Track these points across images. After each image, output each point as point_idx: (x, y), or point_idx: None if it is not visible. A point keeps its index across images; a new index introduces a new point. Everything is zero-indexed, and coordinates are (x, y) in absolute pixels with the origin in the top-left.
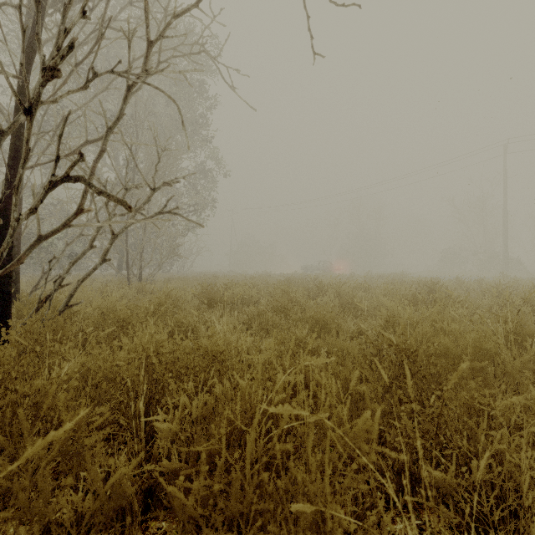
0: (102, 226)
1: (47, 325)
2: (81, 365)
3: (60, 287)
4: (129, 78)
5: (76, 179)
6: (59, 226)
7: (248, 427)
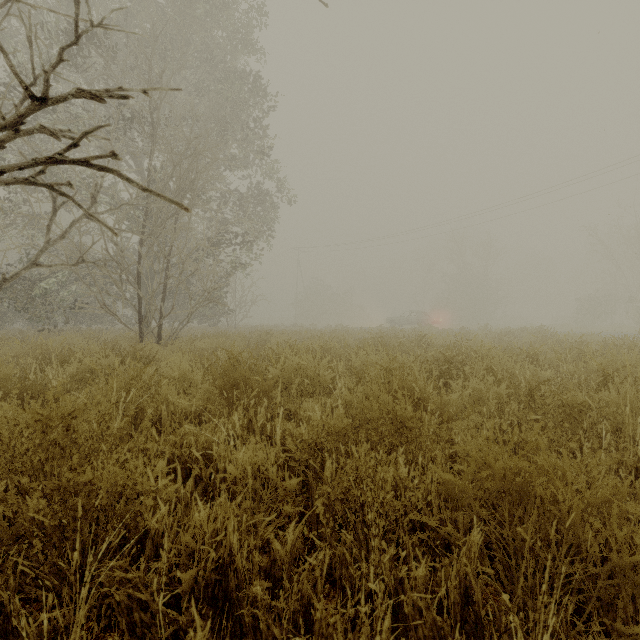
0: None
1: None
2: None
3: None
4: None
5: None
6: None
7: None
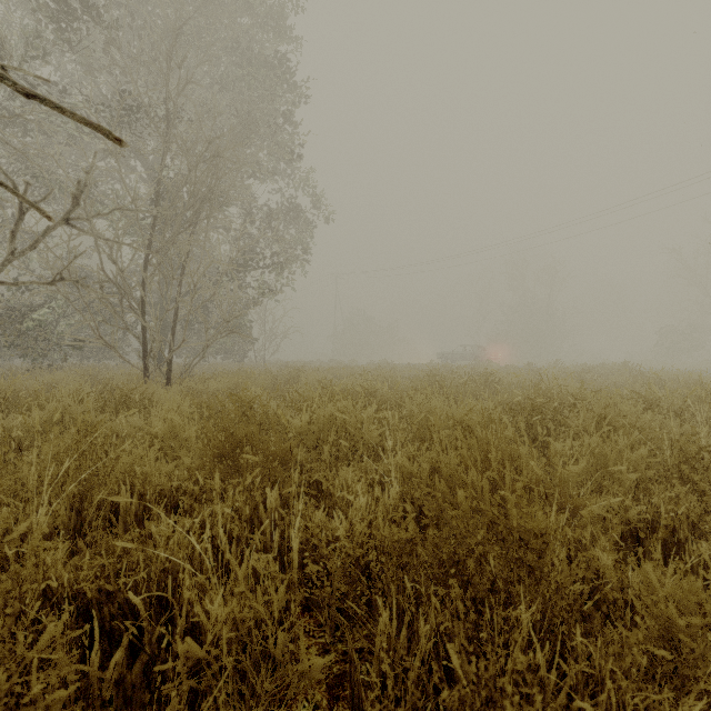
0: None
1: None
2: None
3: None
4: None
5: None
6: None
7: None
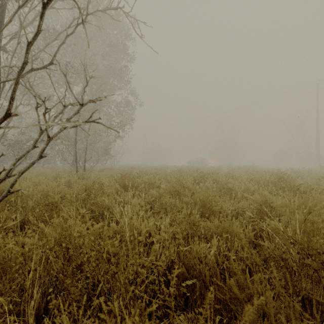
0: (43, 132)
1: None
2: None
3: (7, 177)
4: None
5: None
6: None
7: None
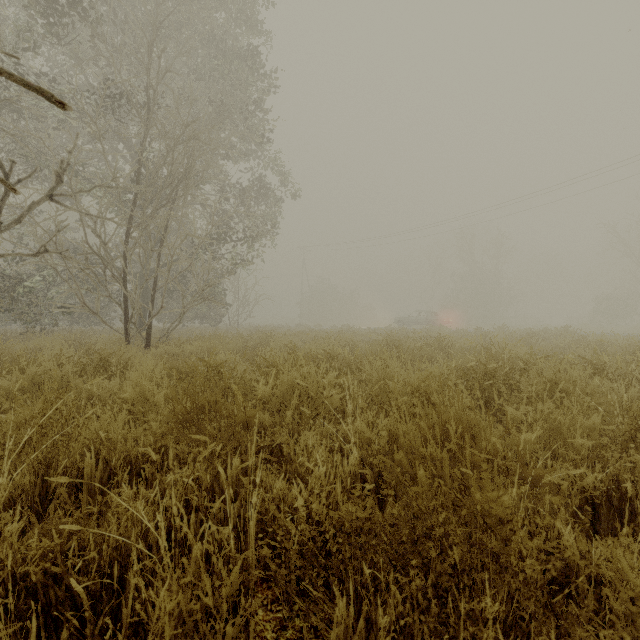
0: None
1: None
2: None
3: None
4: None
5: None
6: None
7: None
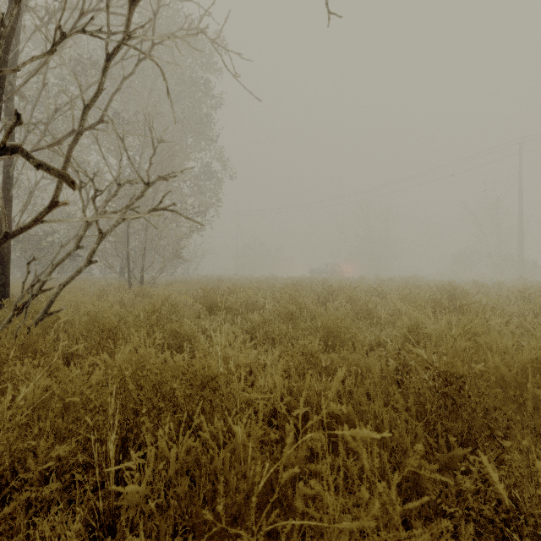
0: (90, 225)
1: (19, 336)
2: (43, 390)
3: (40, 292)
4: (103, 39)
5: (13, 150)
6: (30, 222)
7: (241, 514)
